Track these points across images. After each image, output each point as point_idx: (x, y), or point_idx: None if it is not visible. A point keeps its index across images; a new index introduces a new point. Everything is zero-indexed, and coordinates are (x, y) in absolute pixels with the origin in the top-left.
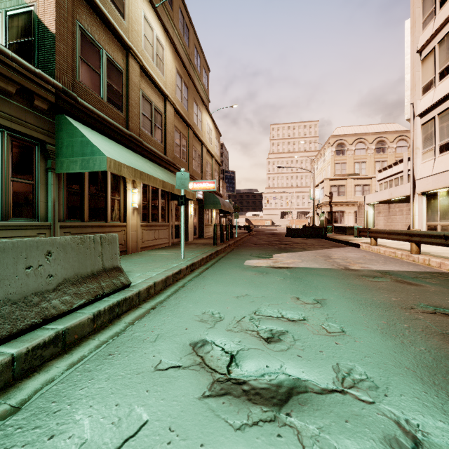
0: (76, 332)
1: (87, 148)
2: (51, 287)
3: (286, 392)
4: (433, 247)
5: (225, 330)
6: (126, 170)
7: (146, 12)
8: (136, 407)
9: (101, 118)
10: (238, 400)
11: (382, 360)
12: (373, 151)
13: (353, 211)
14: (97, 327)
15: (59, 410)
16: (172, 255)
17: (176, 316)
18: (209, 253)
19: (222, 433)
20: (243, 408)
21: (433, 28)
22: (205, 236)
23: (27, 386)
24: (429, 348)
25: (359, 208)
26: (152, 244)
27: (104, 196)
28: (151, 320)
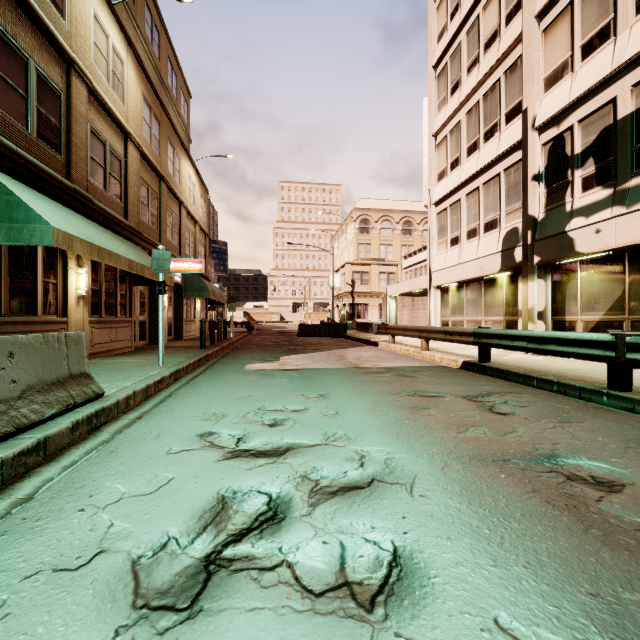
0: (56, 442)
1: (18, 211)
2: (15, 395)
3: (285, 450)
4: (445, 343)
5: (230, 424)
6: (79, 245)
7: (98, 9)
8: (160, 473)
9: (31, 165)
10: (247, 458)
11: (360, 426)
12: (400, 233)
13: (377, 304)
14: (75, 439)
15: (86, 485)
16: (143, 362)
17: (174, 419)
18: (197, 358)
19: (237, 473)
20: (251, 461)
21: (445, 115)
22: (186, 336)
23: (24, 486)
24: (396, 416)
25: (384, 300)
26: (107, 349)
27: (32, 277)
28: (144, 425)
